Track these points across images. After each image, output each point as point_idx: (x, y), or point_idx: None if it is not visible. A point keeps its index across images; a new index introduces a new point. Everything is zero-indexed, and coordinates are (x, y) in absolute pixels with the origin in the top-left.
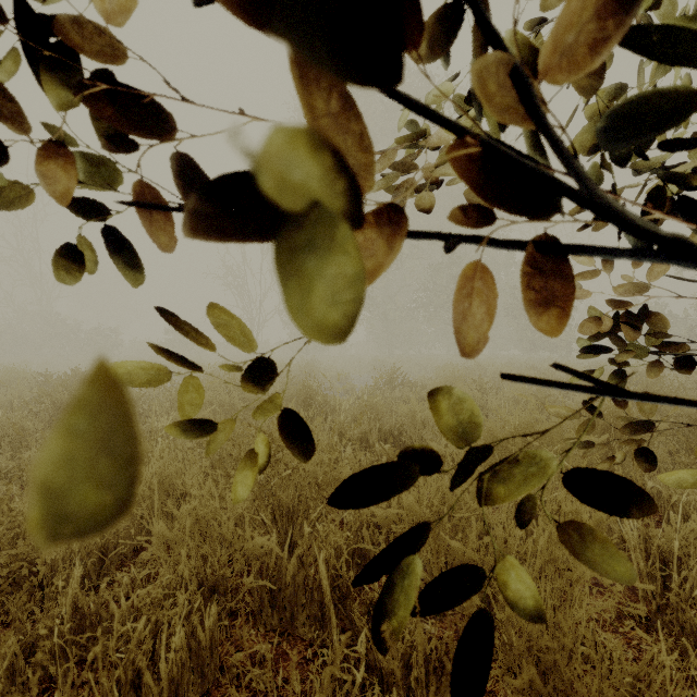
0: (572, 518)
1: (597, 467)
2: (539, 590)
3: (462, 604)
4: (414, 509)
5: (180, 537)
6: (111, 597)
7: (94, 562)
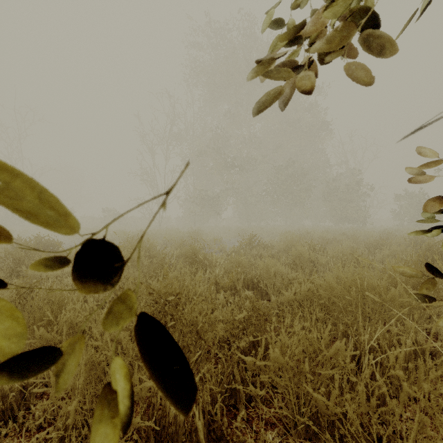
0: (437, 384)
1: (438, 324)
2: (389, 432)
3: (317, 436)
4: (279, 360)
5: (76, 384)
6: (23, 429)
7: (16, 394)
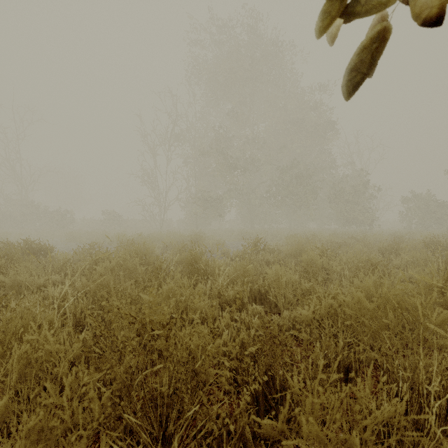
0: None
1: None
2: None
3: None
4: (314, 434)
5: None
6: None
7: None
